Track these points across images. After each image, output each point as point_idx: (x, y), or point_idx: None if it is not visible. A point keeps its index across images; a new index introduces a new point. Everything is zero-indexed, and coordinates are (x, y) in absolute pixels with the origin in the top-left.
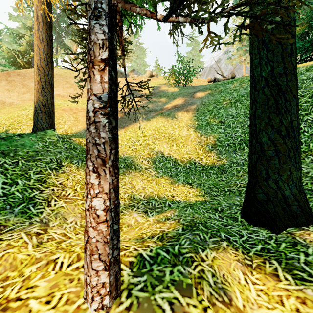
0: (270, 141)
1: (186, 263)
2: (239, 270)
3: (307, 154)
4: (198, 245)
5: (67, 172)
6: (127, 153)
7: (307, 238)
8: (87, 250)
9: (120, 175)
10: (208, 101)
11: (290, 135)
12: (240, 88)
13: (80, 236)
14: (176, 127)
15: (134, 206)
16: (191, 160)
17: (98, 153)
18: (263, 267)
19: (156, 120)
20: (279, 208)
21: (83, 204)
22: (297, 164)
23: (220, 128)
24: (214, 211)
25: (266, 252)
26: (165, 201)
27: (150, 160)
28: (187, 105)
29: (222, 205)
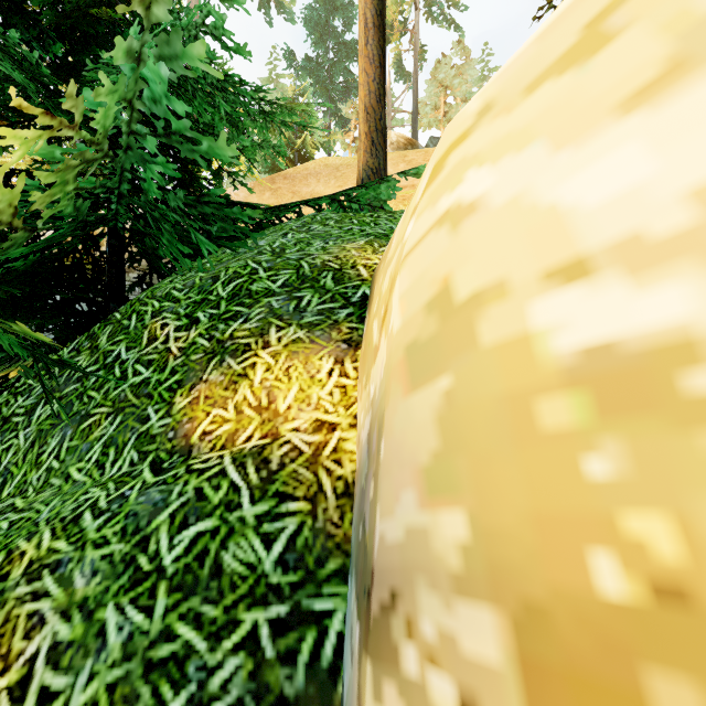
0: None
1: None
2: None
3: None
4: None
5: None
6: None
7: None
8: None
9: None
10: None
11: None
12: None
13: None
14: None
15: None
16: None
17: None
18: None
19: None
20: None
21: None
22: None
23: None
24: None
25: None
26: None
27: None
28: None
29: None
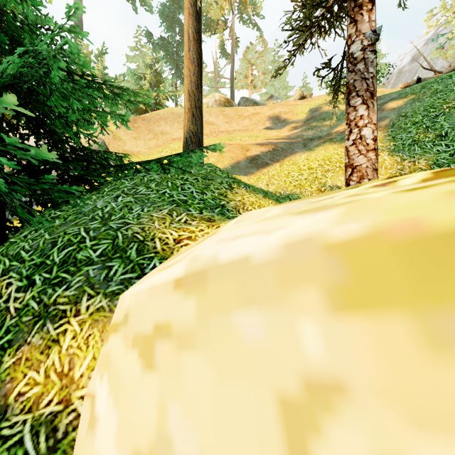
0: None
1: None
2: None
3: None
4: None
5: (240, 194)
6: (288, 189)
7: None
8: (352, 181)
9: None
10: (412, 111)
11: None
12: None
13: None
14: None
15: None
16: None
17: (367, 87)
18: None
19: (323, 148)
20: None
21: None
22: None
23: (438, 146)
24: None
25: None
26: None
27: None
28: None
29: None
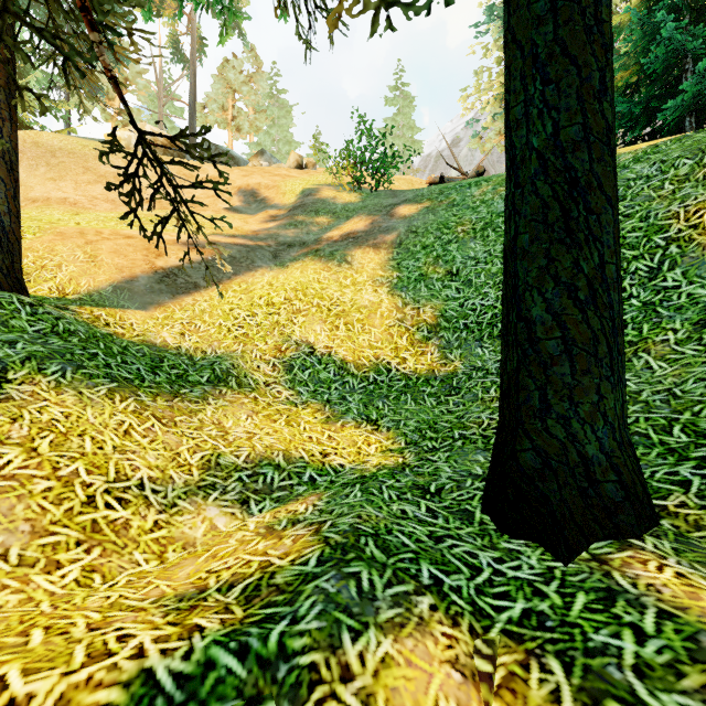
0: (550, 316)
1: (291, 691)
2: (452, 701)
3: (637, 348)
4: (346, 616)
5: (20, 400)
6: (222, 345)
7: (640, 577)
8: None
9: (191, 402)
10: (424, 226)
11: (598, 301)
12: (495, 197)
13: (5, 598)
14: (349, 284)
15: (213, 486)
16: (381, 362)
17: None
18: (523, 686)
19: (301, 266)
20: (571, 490)
21: (51, 490)
22: (616, 374)
23: (448, 288)
24: (420, 495)
25: (535, 627)
26: (301, 470)
27: (279, 362)
28: (375, 234)
29: (442, 476)
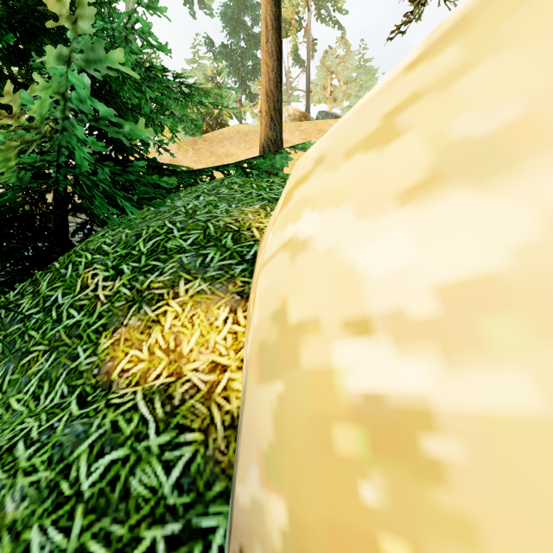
0: None
1: None
2: None
3: None
4: None
5: None
6: None
7: None
8: None
9: None
10: None
11: None
12: None
13: None
14: None
15: None
16: None
17: None
18: None
19: None
20: None
21: None
22: None
23: None
24: None
25: None
26: None
27: None
28: None
29: None
